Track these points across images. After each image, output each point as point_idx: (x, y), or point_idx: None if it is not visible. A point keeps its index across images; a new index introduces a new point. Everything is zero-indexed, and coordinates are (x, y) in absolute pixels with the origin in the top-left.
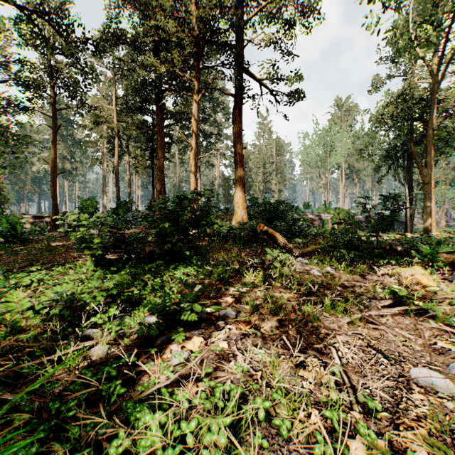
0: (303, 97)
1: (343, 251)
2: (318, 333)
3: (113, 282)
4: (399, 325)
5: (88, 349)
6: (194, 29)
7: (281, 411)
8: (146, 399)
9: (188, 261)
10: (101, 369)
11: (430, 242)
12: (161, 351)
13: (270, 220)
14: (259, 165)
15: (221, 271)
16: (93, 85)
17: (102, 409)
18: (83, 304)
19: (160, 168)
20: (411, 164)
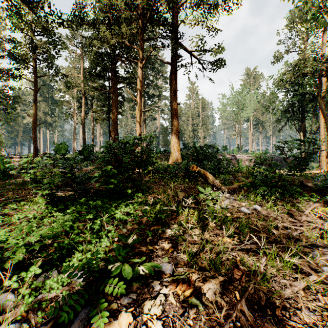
0: (224, 64)
1: (265, 188)
2: (273, 305)
3: (35, 237)
4: None
5: None
6: (139, 9)
7: None
8: None
9: (130, 198)
10: None
11: None
12: None
13: (199, 160)
14: (189, 118)
15: (158, 211)
16: (66, 59)
17: None
18: (0, 262)
19: (114, 120)
20: (305, 117)
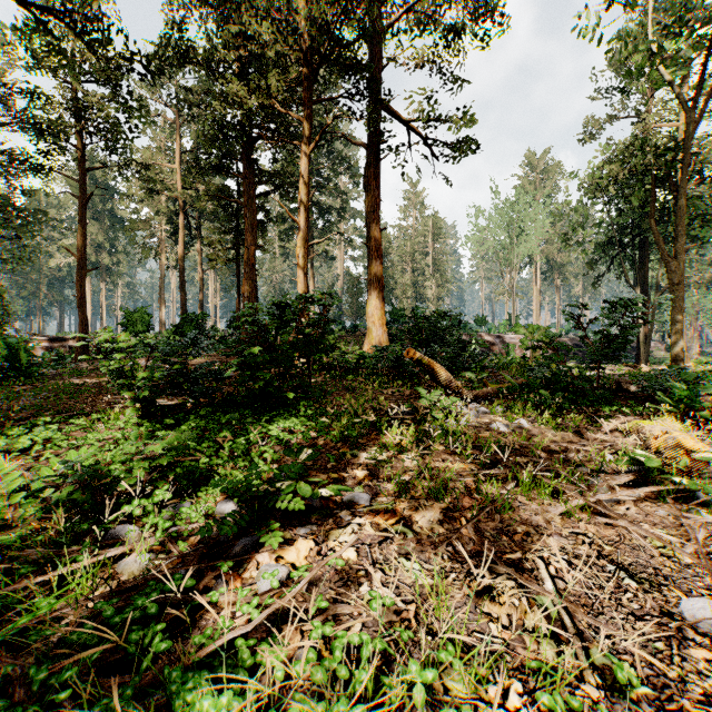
0: (477, 148)
1: (543, 392)
2: (512, 532)
3: (162, 445)
4: (648, 519)
5: (116, 561)
6: (303, 39)
7: (455, 683)
8: (207, 661)
9: (291, 410)
10: (132, 600)
11: (685, 378)
12: (240, 565)
13: (424, 344)
14: (406, 257)
15: (346, 426)
16: (145, 132)
17: (115, 694)
18: (110, 482)
19: (249, 262)
20: (647, 256)
